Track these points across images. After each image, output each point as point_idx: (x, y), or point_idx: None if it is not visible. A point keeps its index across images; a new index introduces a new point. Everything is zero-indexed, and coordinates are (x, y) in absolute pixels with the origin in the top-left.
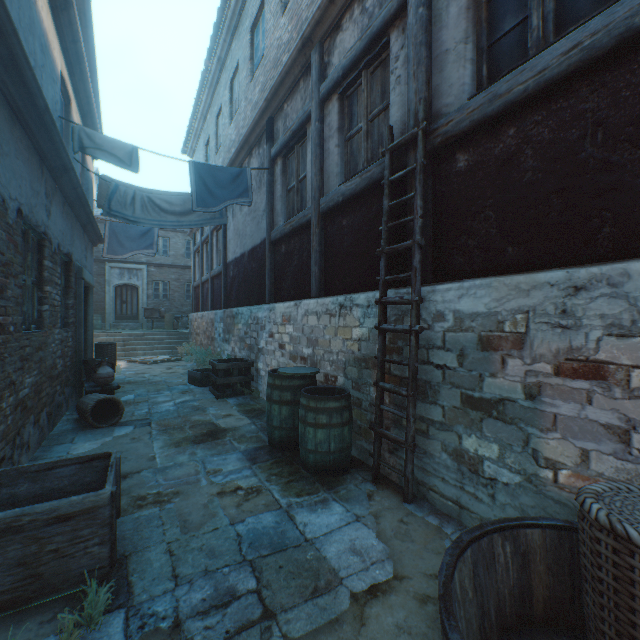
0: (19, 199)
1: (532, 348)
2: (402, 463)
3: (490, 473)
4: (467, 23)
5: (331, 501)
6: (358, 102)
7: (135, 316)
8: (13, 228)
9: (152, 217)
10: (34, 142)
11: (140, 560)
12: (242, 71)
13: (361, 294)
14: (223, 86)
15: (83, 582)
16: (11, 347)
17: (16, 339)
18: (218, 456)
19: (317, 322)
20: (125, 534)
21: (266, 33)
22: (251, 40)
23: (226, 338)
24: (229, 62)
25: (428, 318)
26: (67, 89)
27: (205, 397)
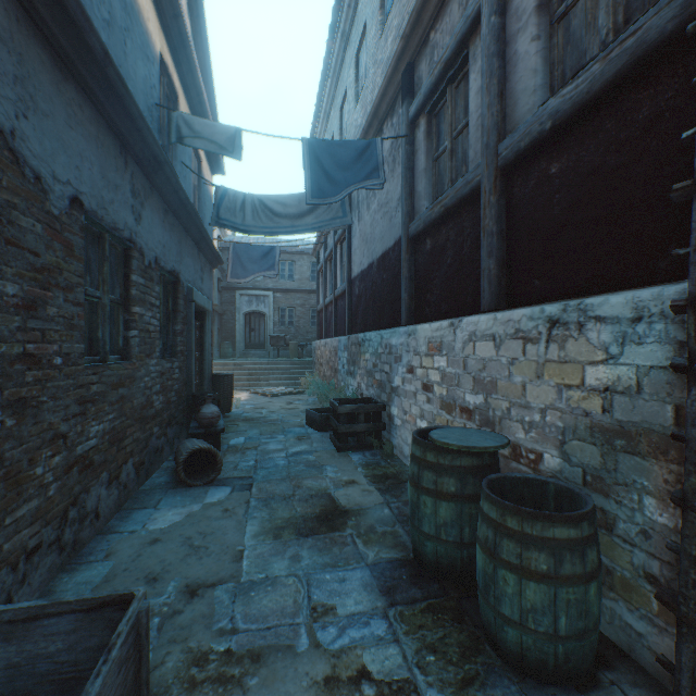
0: (75, 185)
1: None
2: None
3: None
4: None
5: None
6: None
7: (262, 344)
8: (61, 221)
9: (263, 223)
10: (105, 116)
11: None
12: (369, 31)
13: (611, 295)
14: (347, 66)
15: None
16: (56, 387)
17: (68, 375)
18: (332, 571)
19: (494, 352)
20: None
21: None
22: None
23: (350, 370)
24: (354, 32)
25: None
26: (172, 80)
27: (323, 448)
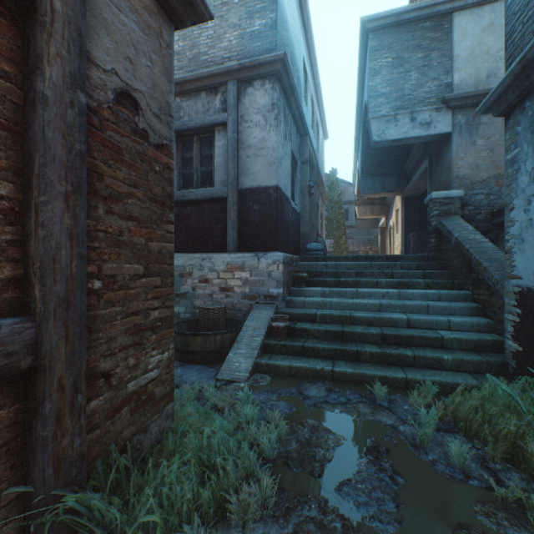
0: None
1: (194, 276)
2: None
3: (183, 316)
4: (176, 162)
5: None
6: None
7: None
8: None
9: None
10: None
11: None
12: None
13: None
14: None
15: None
16: None
17: None
18: None
19: None
20: None
21: None
22: None
23: None
24: None
25: None
26: None
27: None
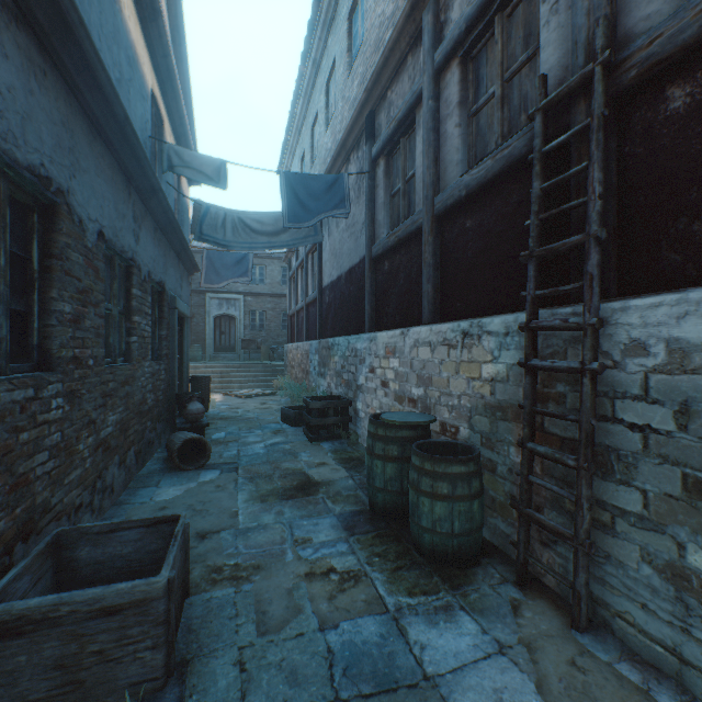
0: (100, 221)
1: None
2: (564, 564)
3: None
4: None
5: (458, 610)
6: (488, 61)
7: (233, 347)
8: (93, 252)
9: (243, 239)
10: (118, 160)
11: (203, 671)
12: (338, 68)
13: (495, 317)
14: (318, 91)
15: (132, 696)
16: (90, 382)
17: (96, 374)
18: (308, 519)
19: (430, 355)
20: (191, 624)
21: (366, 14)
22: (348, 29)
23: (321, 372)
24: (324, 62)
25: (613, 351)
26: (159, 109)
27: (297, 439)
